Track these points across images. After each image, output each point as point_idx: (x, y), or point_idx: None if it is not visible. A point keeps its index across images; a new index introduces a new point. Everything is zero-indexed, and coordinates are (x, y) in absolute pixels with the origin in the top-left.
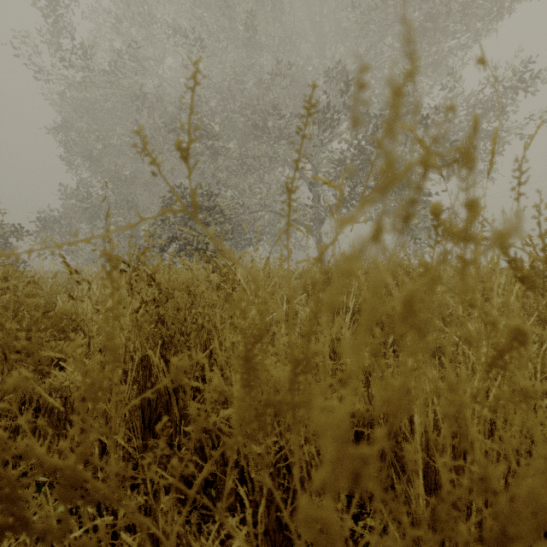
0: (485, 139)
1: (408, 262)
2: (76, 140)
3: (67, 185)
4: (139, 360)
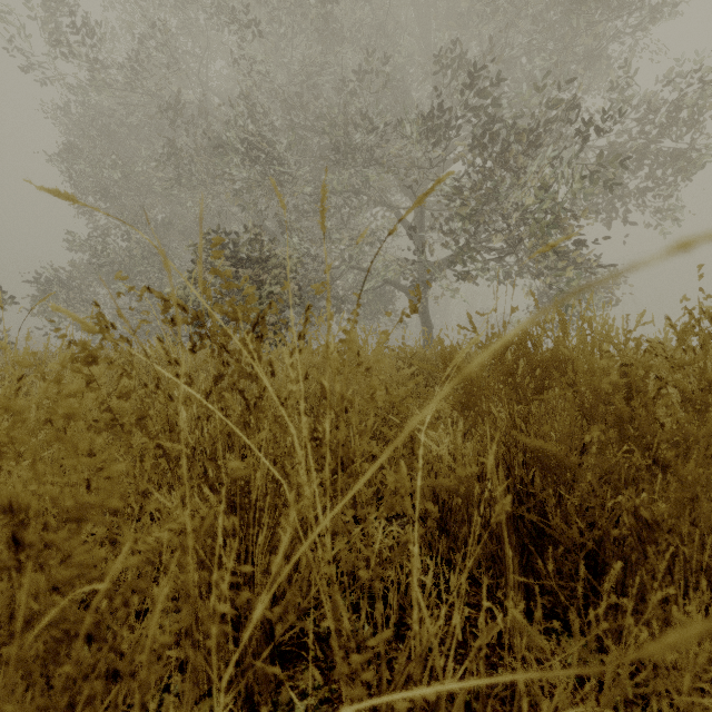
0: (664, 163)
1: None
2: (87, 171)
3: (75, 234)
4: None
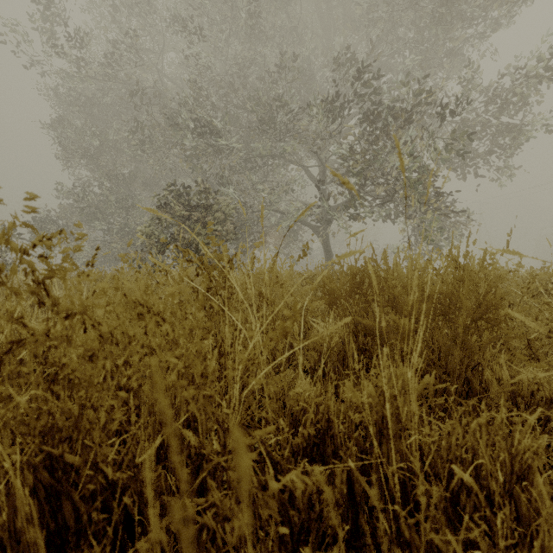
0: (503, 134)
1: (483, 261)
2: (72, 137)
3: (63, 185)
4: (0, 467)
